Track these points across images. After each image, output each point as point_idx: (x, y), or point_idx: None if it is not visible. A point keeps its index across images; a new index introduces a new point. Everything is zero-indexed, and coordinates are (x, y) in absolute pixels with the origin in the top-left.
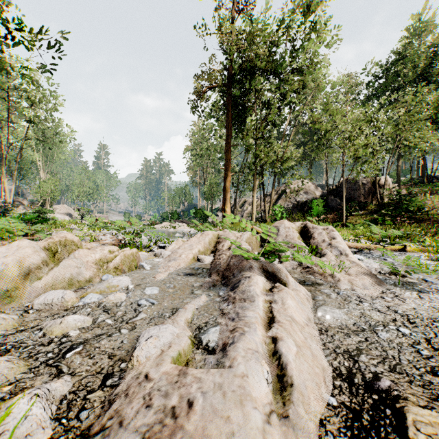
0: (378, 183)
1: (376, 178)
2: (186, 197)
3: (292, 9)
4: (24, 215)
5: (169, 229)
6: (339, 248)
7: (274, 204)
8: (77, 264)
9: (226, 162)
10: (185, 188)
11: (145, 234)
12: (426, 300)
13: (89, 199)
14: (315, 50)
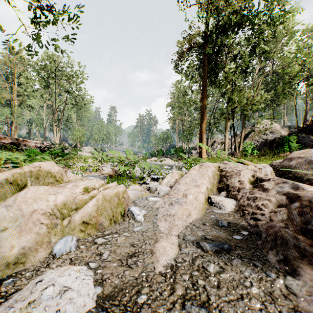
0: None
1: None
2: (168, 140)
3: None
4: (53, 150)
5: (157, 162)
6: None
7: None
8: (1, 221)
9: (202, 108)
10: (167, 133)
11: (138, 165)
12: None
13: (104, 142)
14: (286, 1)
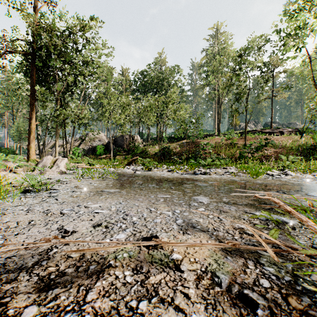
0: (133, 138)
1: (130, 135)
2: None
3: (80, 27)
4: None
5: None
6: (59, 165)
7: (78, 146)
8: None
9: (30, 113)
10: None
11: None
12: (67, 175)
13: None
14: (100, 54)
